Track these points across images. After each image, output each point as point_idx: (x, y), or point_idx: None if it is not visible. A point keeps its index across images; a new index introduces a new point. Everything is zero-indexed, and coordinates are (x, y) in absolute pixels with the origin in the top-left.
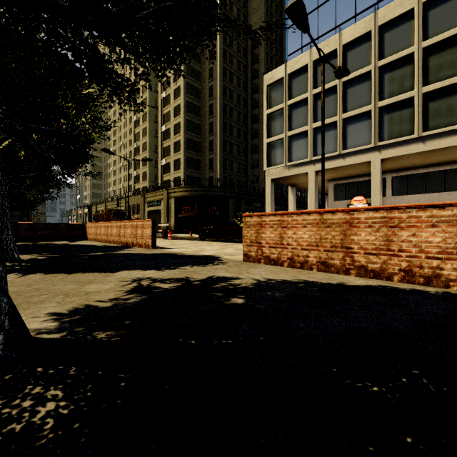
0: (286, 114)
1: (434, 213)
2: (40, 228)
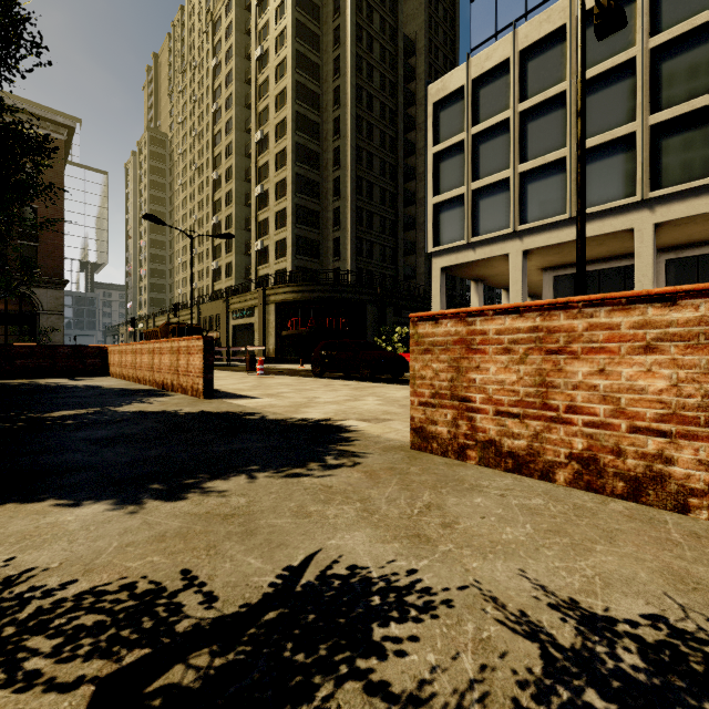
0: (469, 151)
1: None
2: (19, 355)
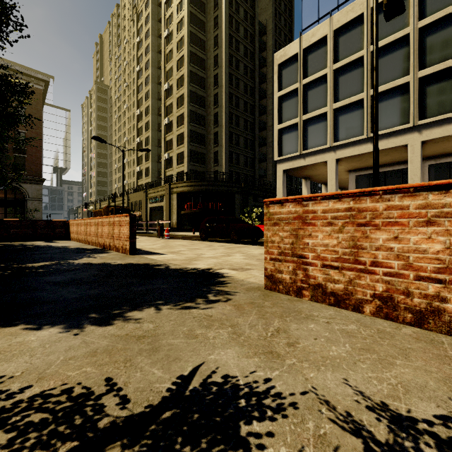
0: (301, 95)
1: None
2: (13, 226)
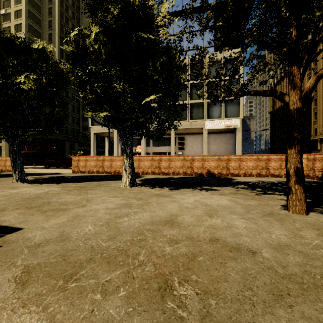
0: None
1: (119, 158)
2: None
